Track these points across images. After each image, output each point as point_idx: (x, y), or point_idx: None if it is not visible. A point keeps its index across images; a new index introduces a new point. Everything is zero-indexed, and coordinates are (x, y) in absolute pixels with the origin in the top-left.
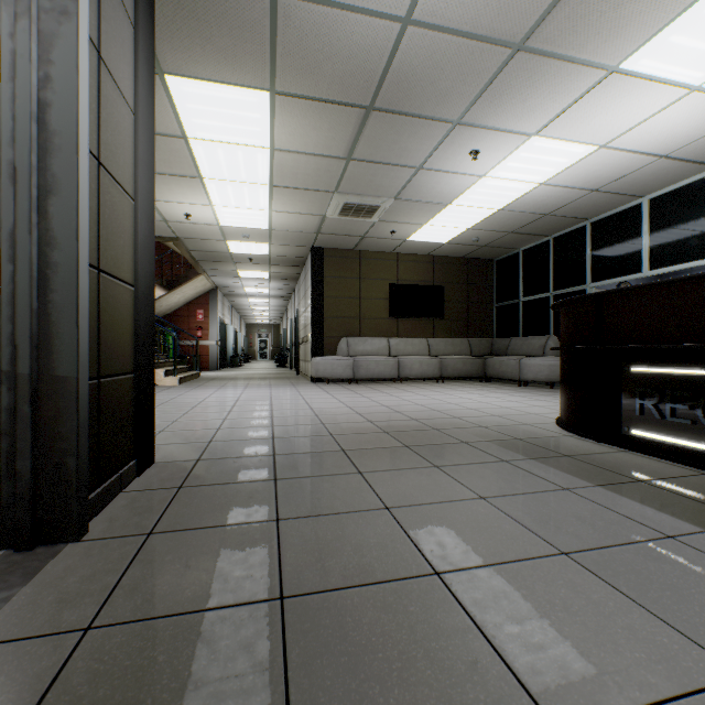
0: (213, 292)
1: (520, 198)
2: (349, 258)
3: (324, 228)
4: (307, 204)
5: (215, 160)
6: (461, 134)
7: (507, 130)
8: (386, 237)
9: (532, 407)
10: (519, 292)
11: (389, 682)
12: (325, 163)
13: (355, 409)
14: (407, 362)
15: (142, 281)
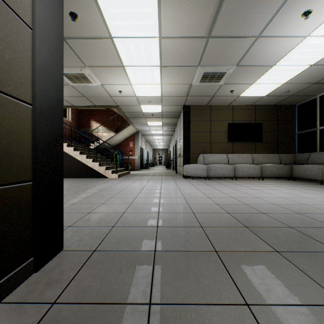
0: (136, 133)
1: None
2: (204, 110)
3: (190, 92)
4: (181, 77)
5: (129, 52)
6: None
7: None
8: (226, 95)
9: None
10: (316, 123)
11: None
12: (193, 43)
13: (213, 199)
14: (239, 168)
15: (41, 101)
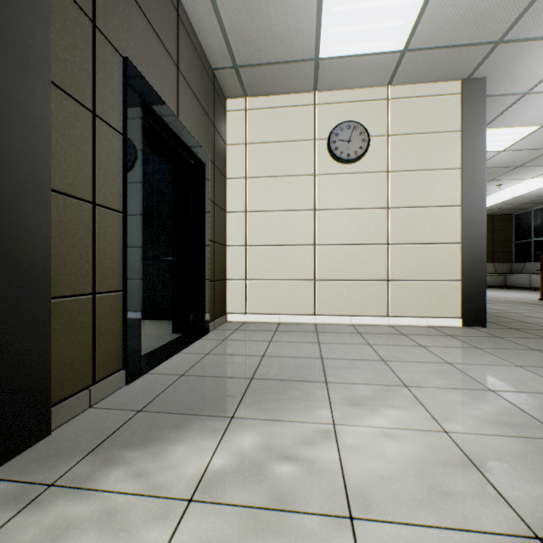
0: None
1: (527, 193)
2: None
3: None
4: None
5: None
6: (491, 182)
7: (515, 179)
8: None
9: (531, 296)
10: (531, 235)
11: (487, 311)
12: None
13: None
14: None
15: None
